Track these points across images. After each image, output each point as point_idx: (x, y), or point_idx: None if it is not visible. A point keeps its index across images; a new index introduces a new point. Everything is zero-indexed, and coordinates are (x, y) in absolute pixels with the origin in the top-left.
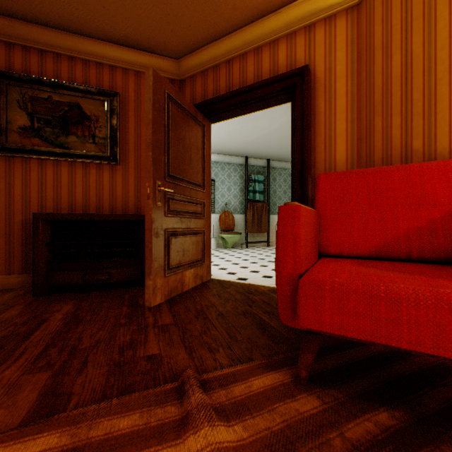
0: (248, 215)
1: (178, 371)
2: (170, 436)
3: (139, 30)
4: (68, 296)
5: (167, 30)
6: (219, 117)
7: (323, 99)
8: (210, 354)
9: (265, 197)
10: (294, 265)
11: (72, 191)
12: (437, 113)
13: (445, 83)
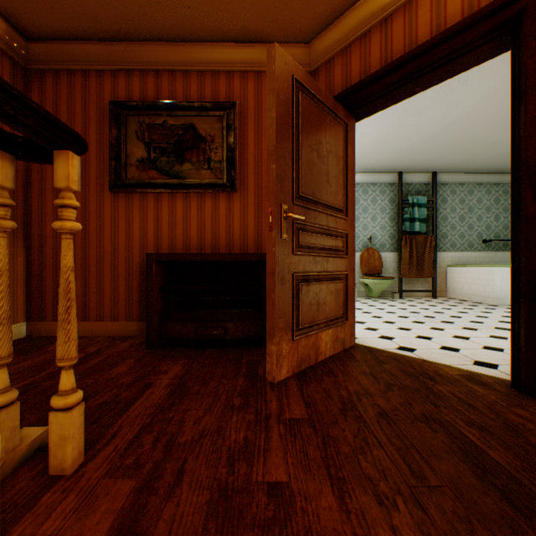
0: (403, 252)
1: None
2: None
3: (259, 14)
4: (179, 353)
5: (294, 2)
6: (369, 108)
7: None
8: (379, 510)
9: (429, 227)
10: None
11: (186, 227)
12: None
13: None
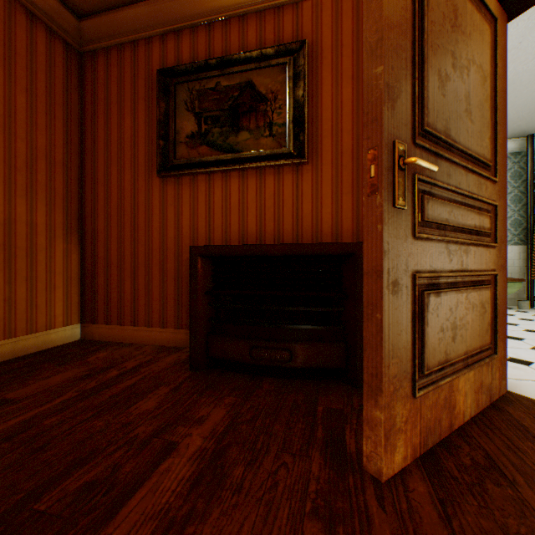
0: None
1: None
2: None
3: None
4: (227, 382)
5: None
6: None
7: None
8: None
9: None
10: None
11: (242, 214)
12: None
13: None
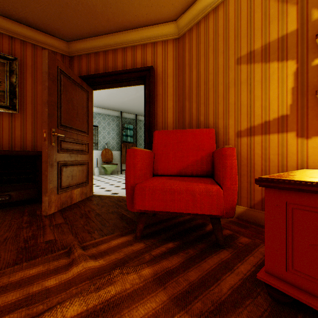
0: (123, 151)
1: (67, 245)
2: (62, 270)
3: (36, 17)
4: None
5: (59, 22)
6: (99, 87)
7: (161, 87)
8: (89, 234)
9: (135, 139)
10: (134, 179)
11: None
12: (209, 104)
13: (212, 91)
